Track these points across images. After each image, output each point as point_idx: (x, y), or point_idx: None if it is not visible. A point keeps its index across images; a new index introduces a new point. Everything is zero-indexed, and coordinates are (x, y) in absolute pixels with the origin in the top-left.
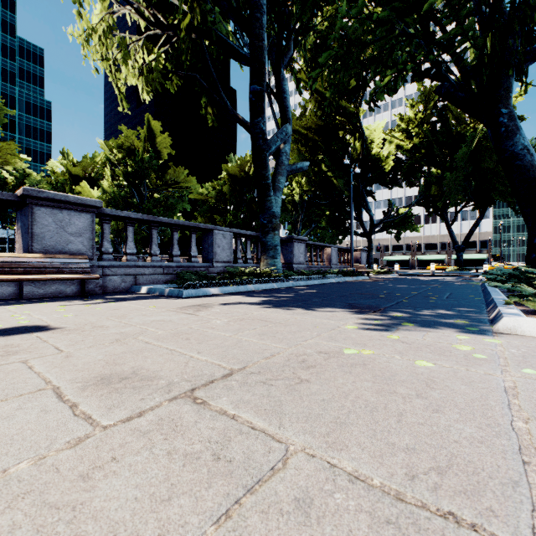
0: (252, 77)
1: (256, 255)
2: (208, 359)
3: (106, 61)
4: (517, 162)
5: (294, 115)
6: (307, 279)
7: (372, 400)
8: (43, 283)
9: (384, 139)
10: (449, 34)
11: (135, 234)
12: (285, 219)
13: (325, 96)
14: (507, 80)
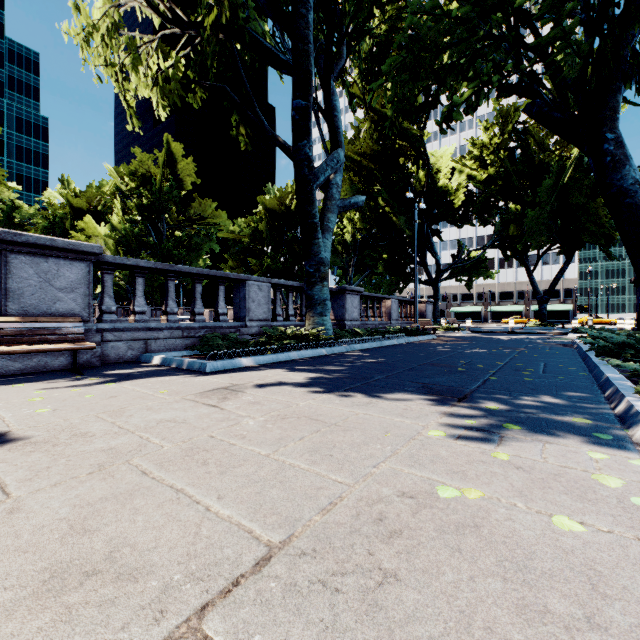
0: (295, 89)
1: (300, 310)
2: (232, 516)
3: (111, 67)
4: (627, 200)
5: (345, 138)
6: (364, 341)
7: (516, 639)
8: (22, 354)
9: (453, 168)
10: (547, 38)
11: (151, 281)
12: (334, 263)
13: (383, 116)
14: (613, 98)
